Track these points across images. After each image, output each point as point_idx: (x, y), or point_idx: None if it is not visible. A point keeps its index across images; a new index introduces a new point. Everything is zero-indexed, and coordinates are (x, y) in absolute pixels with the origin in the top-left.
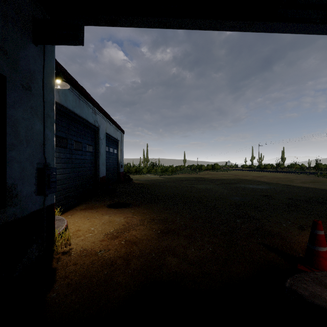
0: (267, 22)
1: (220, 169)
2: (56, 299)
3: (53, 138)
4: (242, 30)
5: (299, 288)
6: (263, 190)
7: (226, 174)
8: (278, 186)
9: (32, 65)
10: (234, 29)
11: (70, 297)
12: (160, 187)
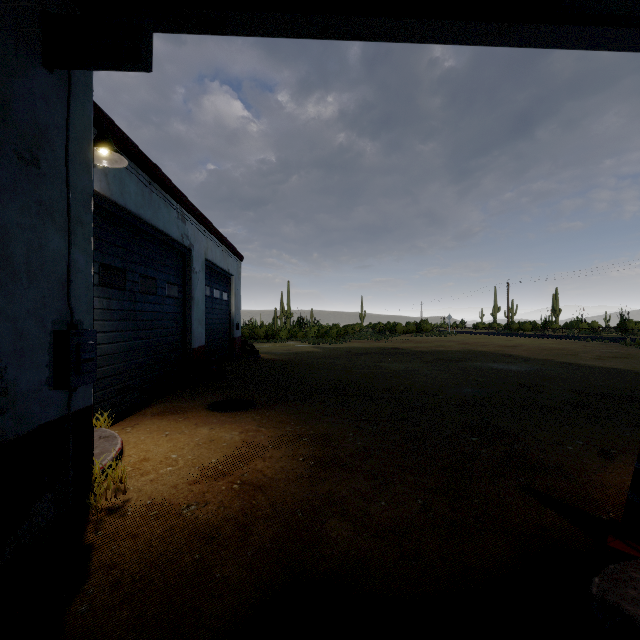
0: (540, 24)
1: (432, 331)
2: (87, 619)
3: (91, 269)
4: (485, 43)
5: (623, 599)
6: (521, 374)
7: (444, 342)
8: (549, 365)
9: (43, 113)
10: (470, 40)
11: (117, 613)
12: (313, 368)
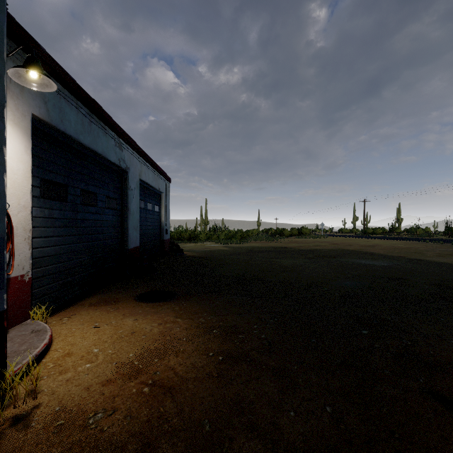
0: None
1: (310, 234)
2: None
3: (3, 177)
4: None
5: None
6: (385, 268)
7: (320, 243)
8: (404, 261)
9: None
10: None
11: None
12: (223, 263)
